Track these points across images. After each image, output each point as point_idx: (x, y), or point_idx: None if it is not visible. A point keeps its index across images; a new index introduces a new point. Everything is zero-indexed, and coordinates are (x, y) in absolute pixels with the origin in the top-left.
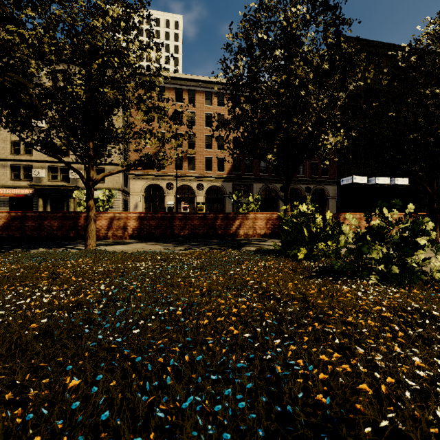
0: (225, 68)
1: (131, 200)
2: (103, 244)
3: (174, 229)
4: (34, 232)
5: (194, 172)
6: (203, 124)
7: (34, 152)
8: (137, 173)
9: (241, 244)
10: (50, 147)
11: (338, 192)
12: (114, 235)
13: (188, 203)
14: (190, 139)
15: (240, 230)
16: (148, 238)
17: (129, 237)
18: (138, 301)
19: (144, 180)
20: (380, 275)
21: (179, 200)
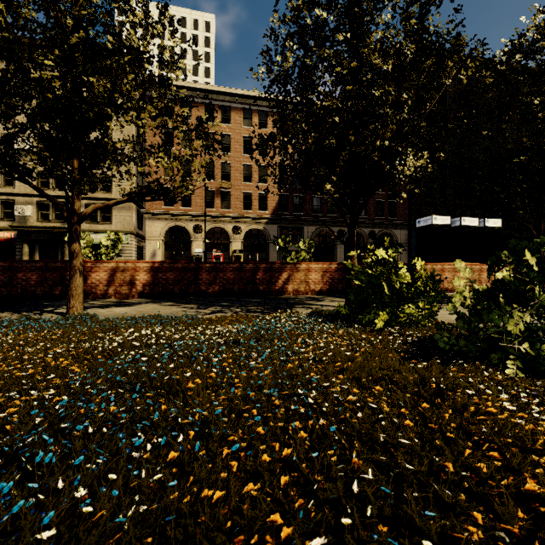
0: (268, 61)
1: (147, 246)
2: (98, 305)
3: (201, 284)
4: (3, 288)
5: (229, 212)
6: (241, 151)
7: (17, 183)
8: (155, 212)
9: (290, 304)
10: (12, 165)
11: (414, 236)
12: (117, 292)
13: (222, 250)
14: (224, 169)
15: (288, 285)
16: (164, 297)
17: (138, 295)
18: (99, 425)
19: (164, 221)
20: (521, 359)
21: (209, 247)
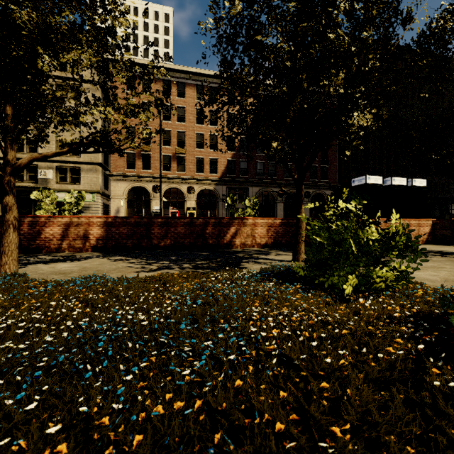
0: (216, 11)
1: (112, 204)
2: (46, 260)
3: (153, 238)
4: None
5: (184, 174)
6: (194, 121)
7: None
8: (118, 174)
9: (238, 258)
10: None
11: (348, 194)
12: (71, 246)
13: (177, 208)
14: (180, 137)
15: (236, 239)
16: (117, 250)
17: (92, 249)
18: None
19: (127, 182)
20: None
21: (167, 205)
